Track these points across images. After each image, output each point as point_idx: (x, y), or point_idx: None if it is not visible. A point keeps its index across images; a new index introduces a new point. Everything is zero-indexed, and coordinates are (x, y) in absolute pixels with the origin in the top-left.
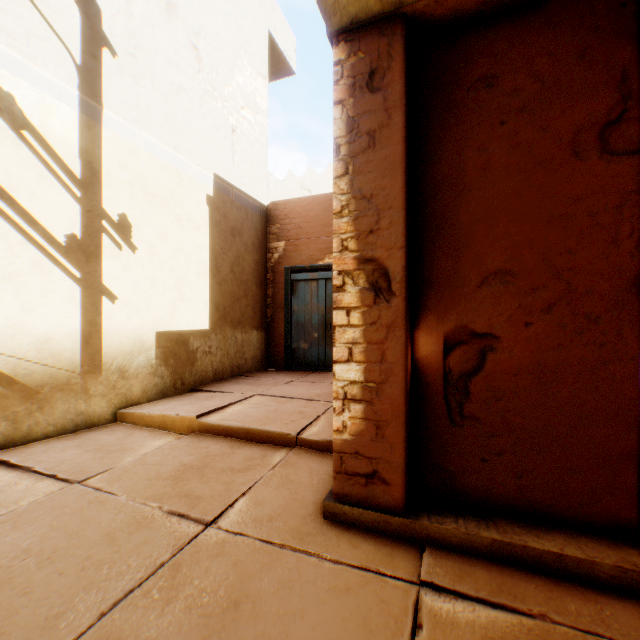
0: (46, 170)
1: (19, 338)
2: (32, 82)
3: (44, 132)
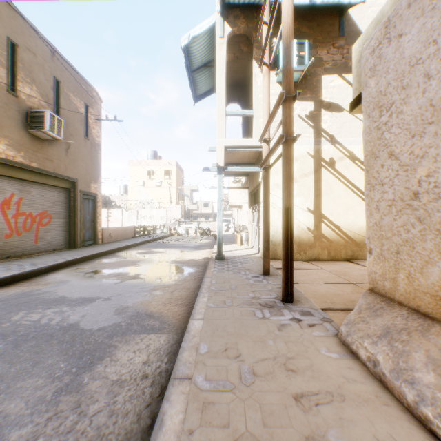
0: (361, 170)
1: (353, 226)
2: (357, 144)
3: (360, 158)
